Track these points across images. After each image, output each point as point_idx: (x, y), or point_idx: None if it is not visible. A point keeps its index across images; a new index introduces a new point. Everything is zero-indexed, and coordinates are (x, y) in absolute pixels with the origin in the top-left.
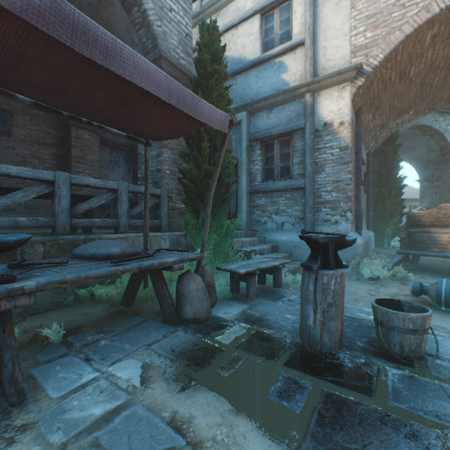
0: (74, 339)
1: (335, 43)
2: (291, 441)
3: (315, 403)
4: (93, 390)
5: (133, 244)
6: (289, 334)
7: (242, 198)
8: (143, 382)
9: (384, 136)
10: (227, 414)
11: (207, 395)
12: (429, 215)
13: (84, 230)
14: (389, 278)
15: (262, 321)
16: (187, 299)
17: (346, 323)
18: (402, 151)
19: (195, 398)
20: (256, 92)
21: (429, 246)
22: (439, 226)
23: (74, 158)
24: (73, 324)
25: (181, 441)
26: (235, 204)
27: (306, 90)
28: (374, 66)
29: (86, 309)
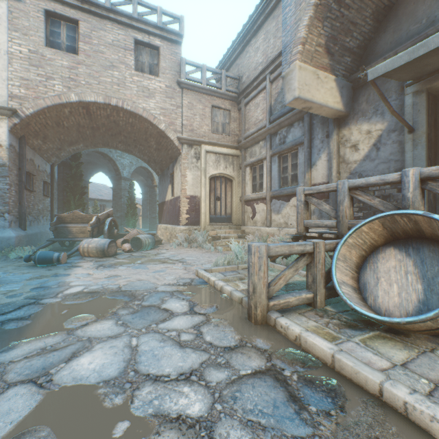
0: None
1: None
2: None
3: None
4: None
5: None
6: None
7: None
8: None
9: (66, 155)
10: None
11: None
12: (70, 217)
13: None
14: None
15: None
16: None
17: None
18: (97, 165)
19: None
20: None
21: (68, 235)
22: (75, 223)
23: None
24: None
25: None
26: None
27: None
28: (27, 115)
29: None
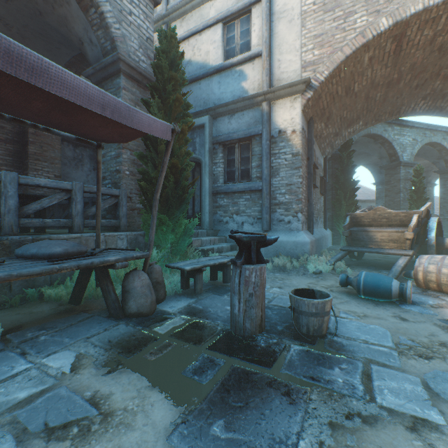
0: (13, 337)
1: (288, 57)
2: (190, 405)
3: (222, 375)
4: (22, 379)
5: (79, 244)
6: (222, 322)
7: (205, 199)
8: (74, 370)
9: (339, 143)
10: (143, 389)
11: (130, 376)
12: (367, 216)
13: (36, 231)
14: (330, 272)
15: (202, 313)
16: (131, 295)
17: (277, 311)
18: (359, 156)
19: (119, 379)
20: (219, 97)
21: (367, 243)
22: (375, 226)
23: (32, 155)
24: (16, 323)
25: (94, 412)
26: (199, 205)
27: (263, 99)
28: (320, 81)
29: (33, 309)
